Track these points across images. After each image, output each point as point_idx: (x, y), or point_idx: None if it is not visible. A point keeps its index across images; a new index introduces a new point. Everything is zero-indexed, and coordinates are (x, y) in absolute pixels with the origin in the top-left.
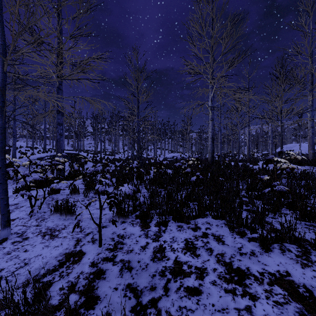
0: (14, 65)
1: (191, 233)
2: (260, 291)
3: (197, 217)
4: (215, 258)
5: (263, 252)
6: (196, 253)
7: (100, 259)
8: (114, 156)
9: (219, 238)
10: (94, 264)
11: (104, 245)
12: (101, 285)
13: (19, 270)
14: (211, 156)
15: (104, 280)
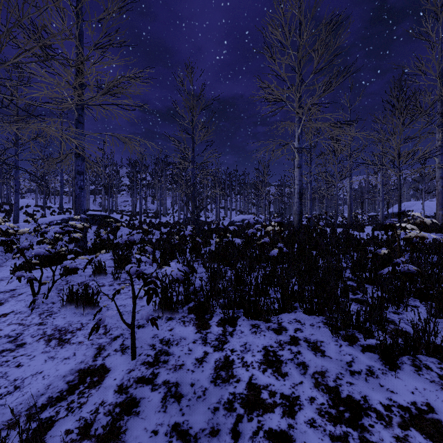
0: (5, 82)
1: (273, 338)
2: (389, 439)
3: (281, 312)
4: (312, 379)
5: (387, 370)
6: (282, 370)
7: (133, 381)
8: (159, 219)
9: (316, 345)
10: (122, 389)
11: (139, 357)
12: (132, 425)
13: (4, 398)
14: (297, 219)
15: (138, 416)
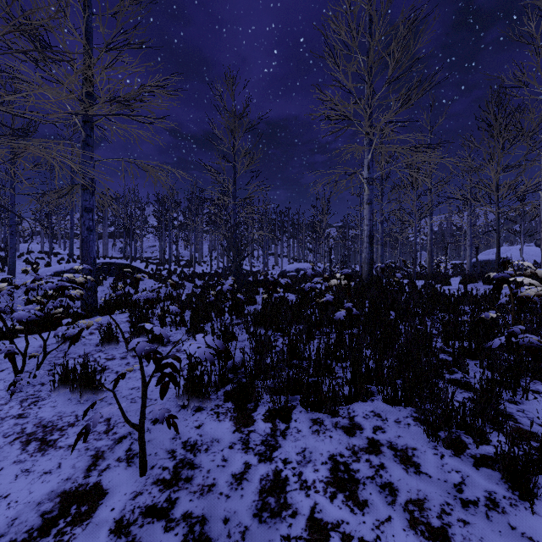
0: None
1: (343, 441)
2: None
3: (353, 401)
4: (404, 514)
5: (517, 499)
6: (359, 496)
7: (139, 513)
8: (193, 269)
9: (406, 455)
10: (122, 528)
11: (151, 470)
12: None
13: None
14: (367, 270)
15: None
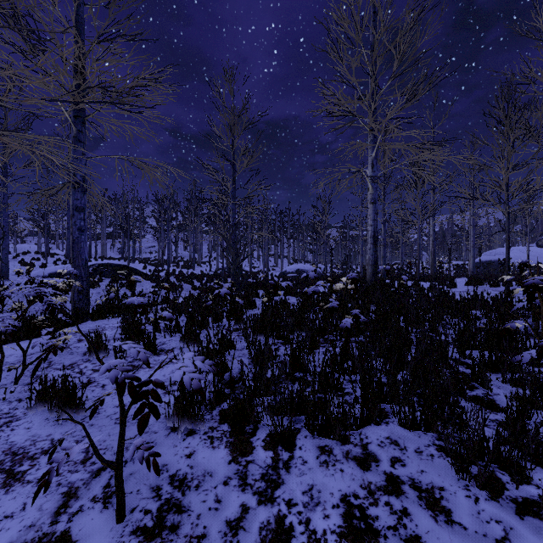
0: None
1: (357, 477)
2: None
3: (365, 424)
4: None
5: None
6: None
7: None
8: (192, 270)
9: (433, 497)
10: None
11: (131, 515)
12: None
13: None
14: (371, 272)
15: None
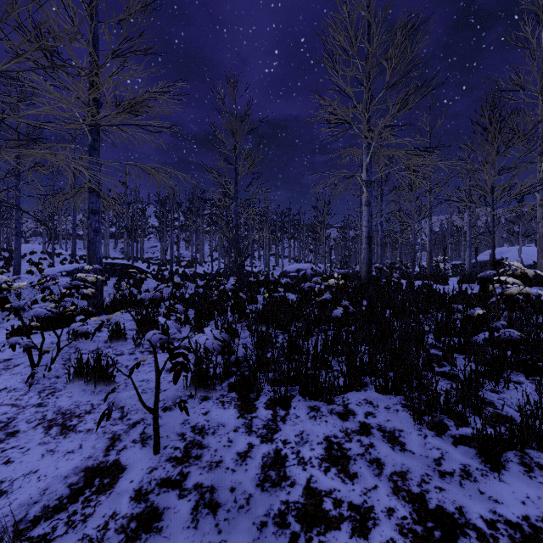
0: None
1: (338, 425)
2: None
3: (348, 390)
4: (389, 483)
5: (488, 471)
6: (350, 469)
7: (155, 484)
8: (195, 269)
9: (394, 436)
10: (141, 496)
11: (164, 450)
12: None
13: None
14: (366, 270)
15: (159, 534)
